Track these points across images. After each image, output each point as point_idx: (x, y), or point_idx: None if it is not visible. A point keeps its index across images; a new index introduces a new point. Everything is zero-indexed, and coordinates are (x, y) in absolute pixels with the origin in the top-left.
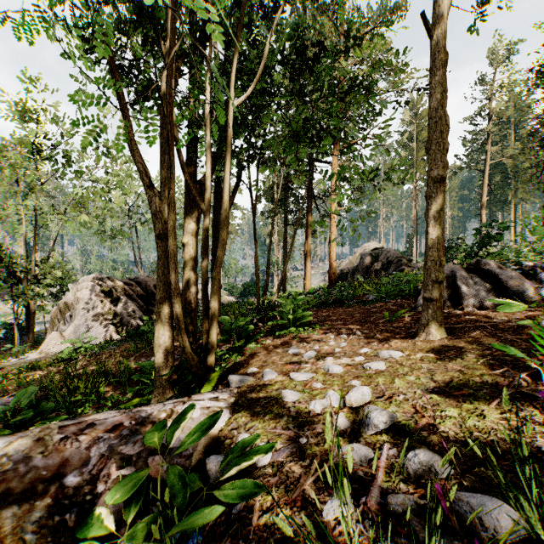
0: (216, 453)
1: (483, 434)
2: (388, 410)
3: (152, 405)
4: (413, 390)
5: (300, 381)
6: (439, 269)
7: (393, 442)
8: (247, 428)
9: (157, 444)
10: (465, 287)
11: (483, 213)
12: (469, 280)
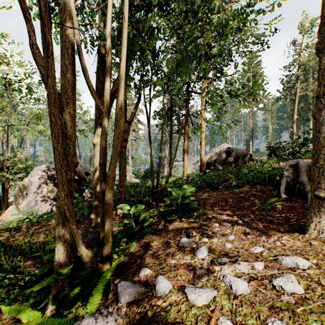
0: None
1: None
2: None
3: None
4: None
5: (200, 307)
6: None
7: None
8: None
9: None
10: None
11: (294, 126)
12: None
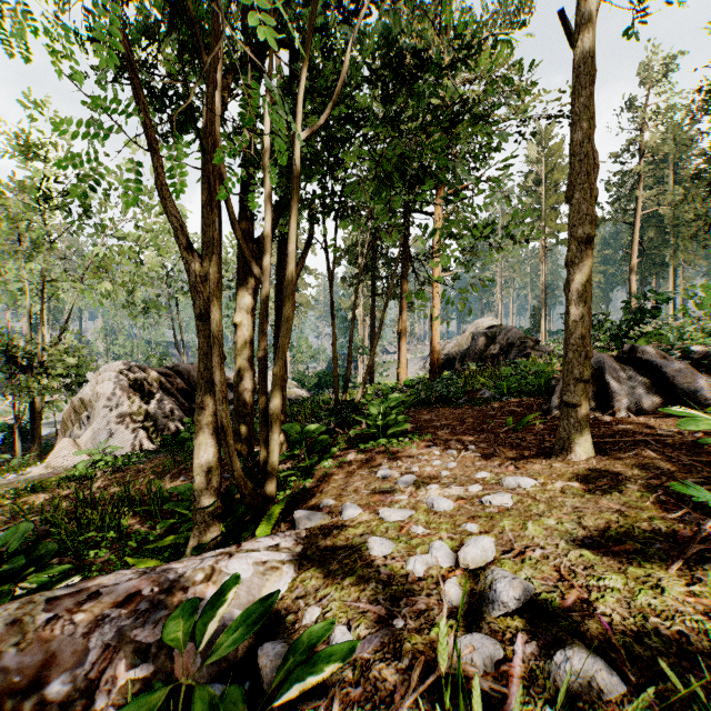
0: (273, 635)
1: (663, 621)
2: (521, 574)
3: (185, 560)
4: (554, 541)
5: (393, 522)
6: (585, 362)
7: (531, 630)
8: (319, 598)
9: (181, 643)
10: (616, 384)
11: (632, 280)
12: (622, 375)
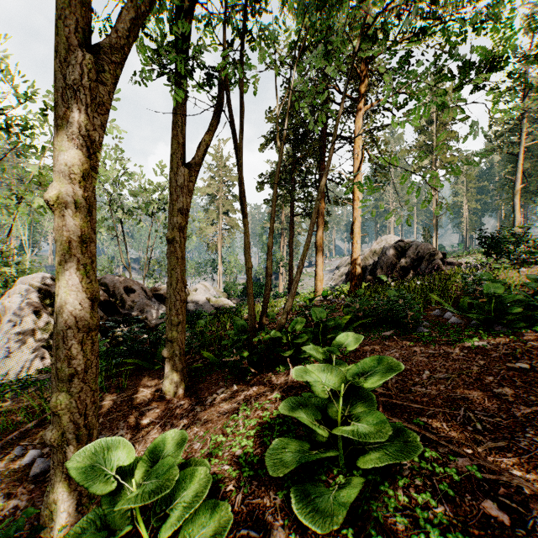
0: None
1: None
2: None
3: None
4: None
5: None
6: None
7: None
8: None
9: None
10: None
11: (515, 203)
12: None
